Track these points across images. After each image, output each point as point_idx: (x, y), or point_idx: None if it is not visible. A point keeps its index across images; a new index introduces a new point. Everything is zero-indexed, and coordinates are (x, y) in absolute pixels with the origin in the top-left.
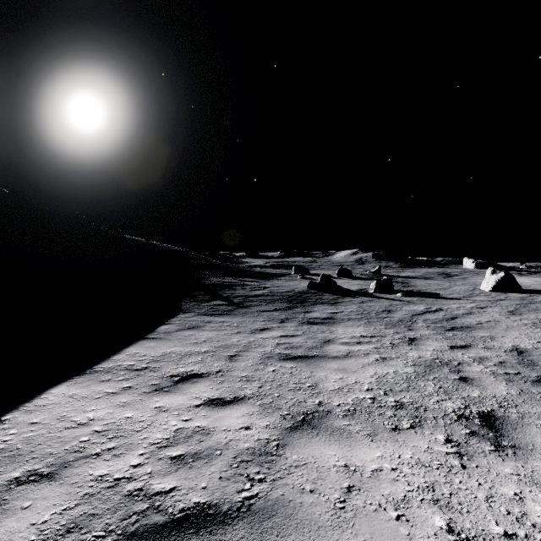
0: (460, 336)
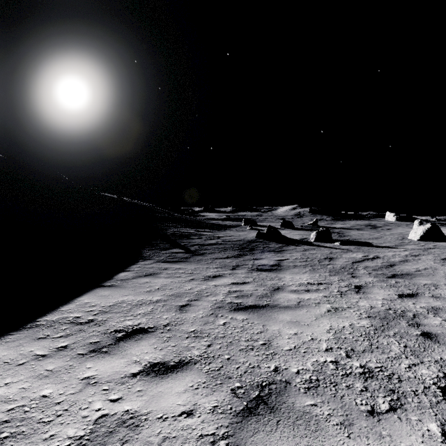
0: (403, 283)
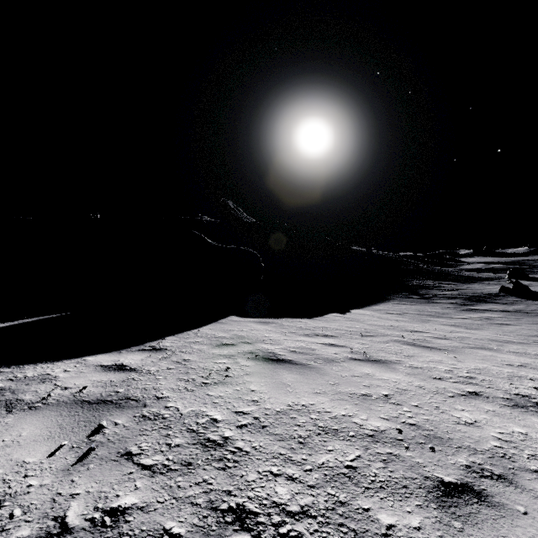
0: None
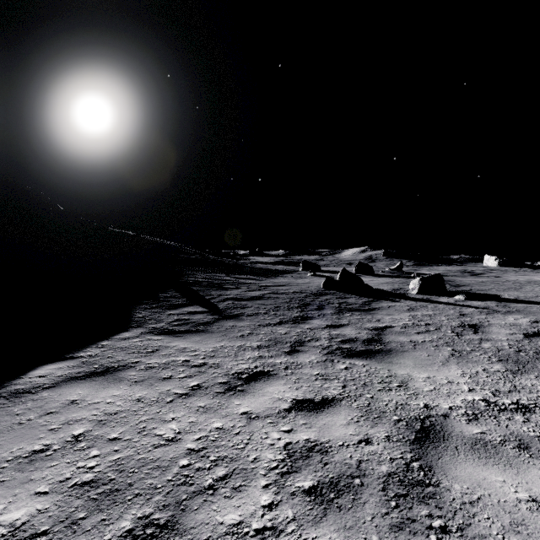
0: None
